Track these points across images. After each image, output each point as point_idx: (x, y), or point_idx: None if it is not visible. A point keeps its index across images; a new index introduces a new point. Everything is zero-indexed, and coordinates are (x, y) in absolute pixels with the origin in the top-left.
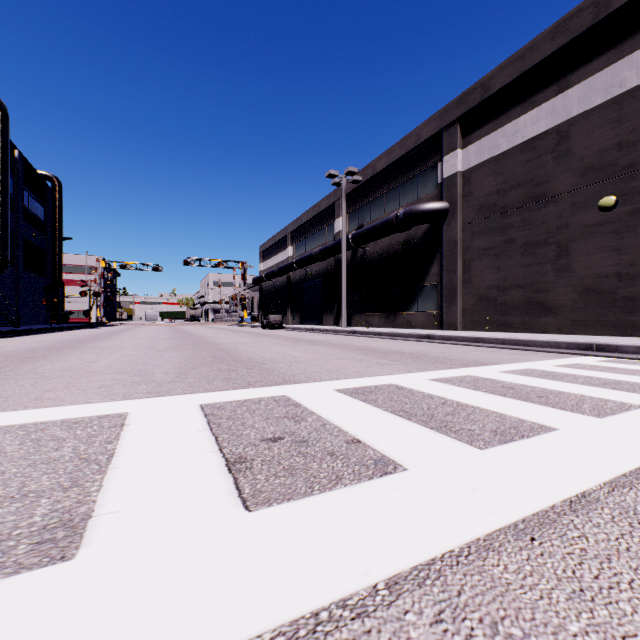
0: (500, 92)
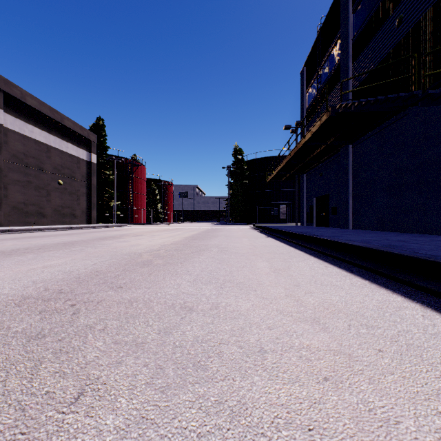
0: (27, 105)
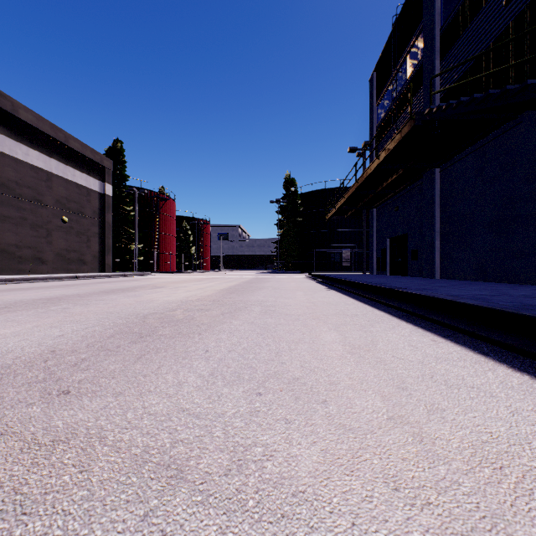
0: (20, 120)
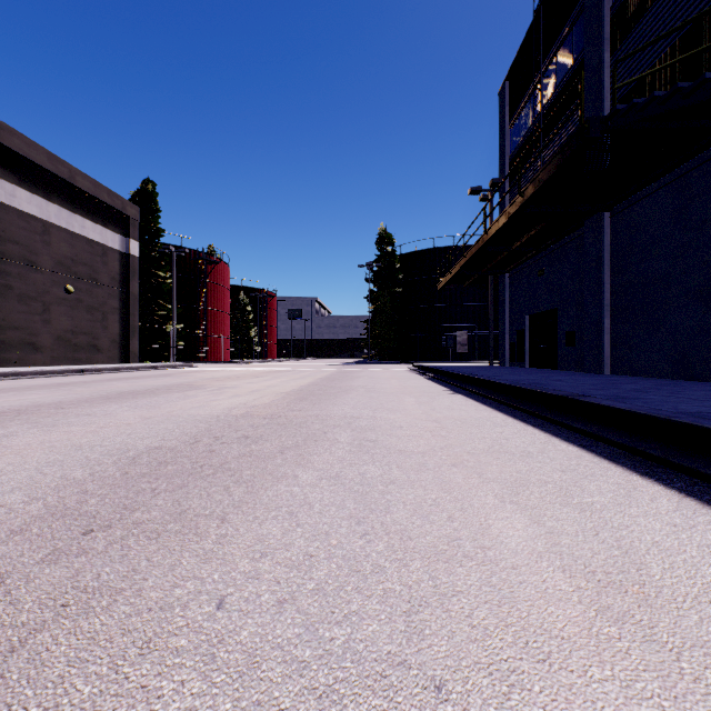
0: (2, 145)
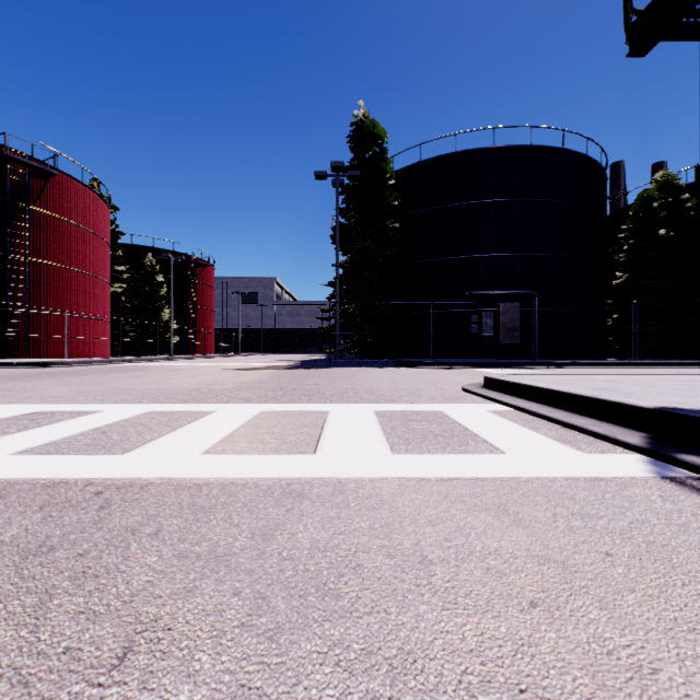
0: None
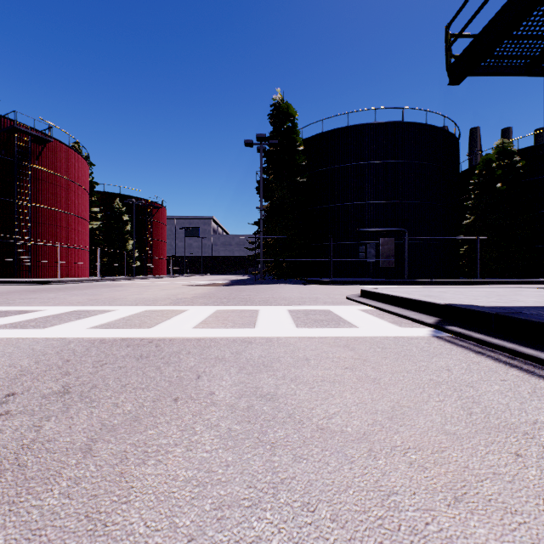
0: None
